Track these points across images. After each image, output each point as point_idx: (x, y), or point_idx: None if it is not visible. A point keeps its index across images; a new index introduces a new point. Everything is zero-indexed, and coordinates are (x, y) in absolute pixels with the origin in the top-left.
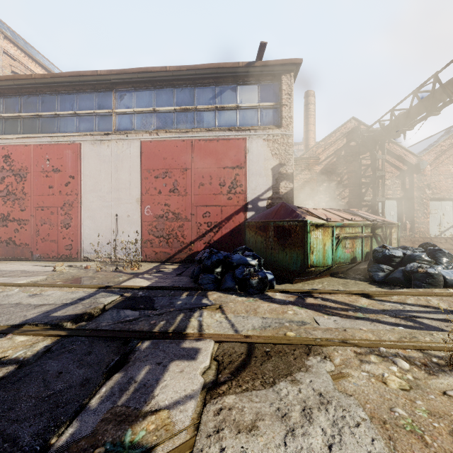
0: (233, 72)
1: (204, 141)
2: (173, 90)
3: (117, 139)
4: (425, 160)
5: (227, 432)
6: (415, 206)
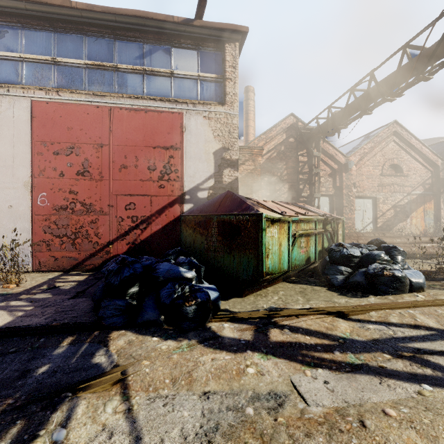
0: (167, 28)
1: (128, 111)
2: (82, 38)
3: None
4: (352, 160)
5: None
6: (344, 203)
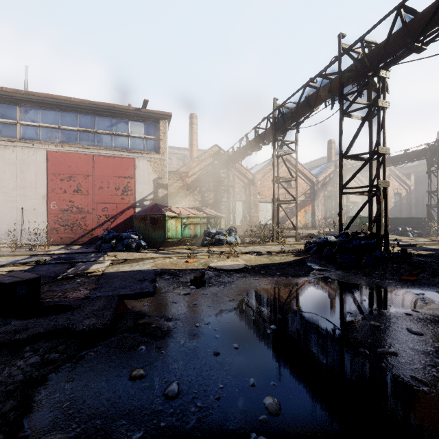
0: (126, 112)
1: (103, 157)
2: (76, 115)
3: (22, 146)
4: (257, 177)
5: (115, 268)
6: (251, 206)
